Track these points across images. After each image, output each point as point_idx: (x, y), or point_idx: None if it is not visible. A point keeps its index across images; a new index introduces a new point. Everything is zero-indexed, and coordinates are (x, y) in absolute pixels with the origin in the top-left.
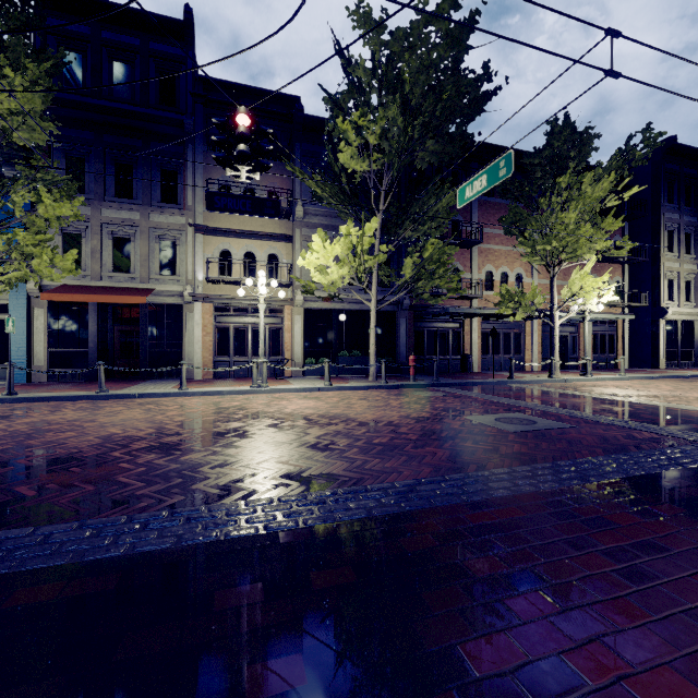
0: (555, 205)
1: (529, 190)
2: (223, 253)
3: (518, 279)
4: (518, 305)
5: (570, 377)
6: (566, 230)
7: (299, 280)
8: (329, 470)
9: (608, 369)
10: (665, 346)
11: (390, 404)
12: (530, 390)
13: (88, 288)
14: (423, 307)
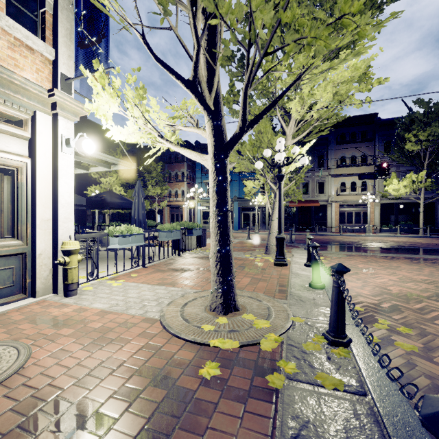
0: None
1: None
2: (341, 183)
3: None
4: None
5: None
6: None
7: (380, 193)
8: (419, 246)
9: None
10: None
11: (433, 241)
12: None
13: (298, 201)
14: None
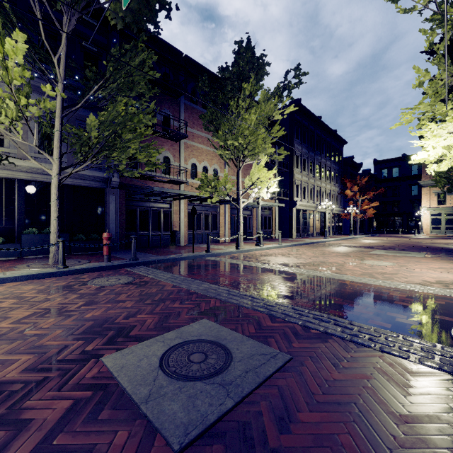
0: (241, 109)
1: (222, 98)
2: None
3: (215, 173)
4: (214, 190)
5: (251, 248)
6: (249, 129)
7: None
8: None
9: (268, 239)
10: (295, 224)
11: None
12: (223, 265)
13: None
14: (135, 187)
